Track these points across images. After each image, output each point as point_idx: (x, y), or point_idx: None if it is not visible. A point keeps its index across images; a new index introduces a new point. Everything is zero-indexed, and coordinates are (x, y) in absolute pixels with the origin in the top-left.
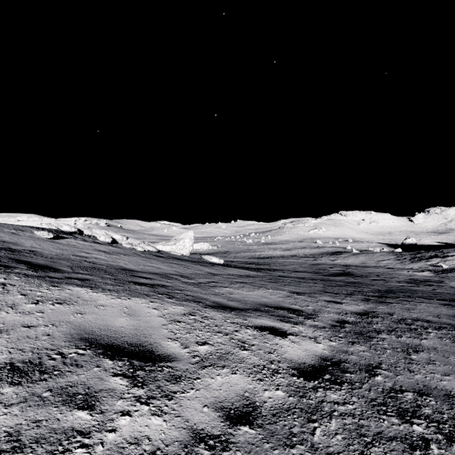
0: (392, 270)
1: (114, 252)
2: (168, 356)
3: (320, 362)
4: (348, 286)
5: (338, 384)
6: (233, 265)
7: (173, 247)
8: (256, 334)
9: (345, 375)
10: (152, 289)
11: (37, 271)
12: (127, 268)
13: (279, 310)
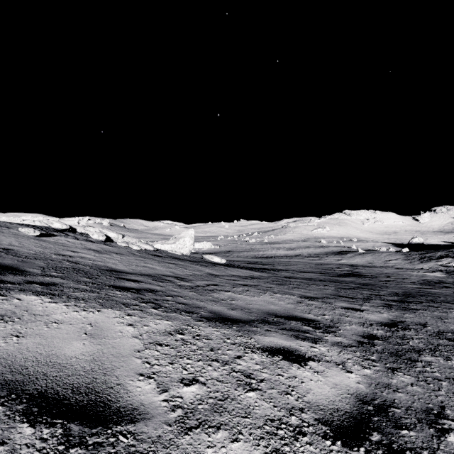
0: (401, 270)
1: (106, 250)
2: (132, 410)
3: (359, 407)
4: (362, 288)
5: None
6: (236, 265)
7: (172, 245)
8: (265, 361)
9: (401, 432)
10: (136, 296)
11: None
12: (115, 269)
13: (290, 321)
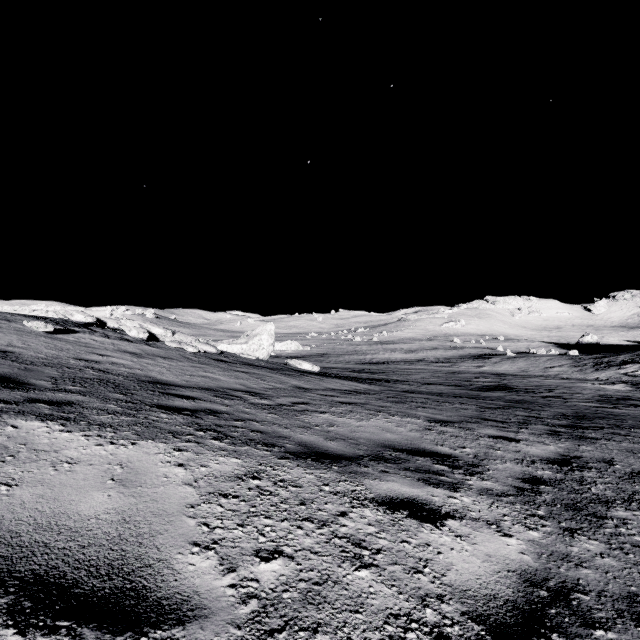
0: (568, 382)
1: (148, 353)
2: (180, 603)
3: (527, 593)
4: (515, 407)
5: None
6: (334, 374)
7: (243, 346)
8: (383, 520)
9: (595, 633)
10: (190, 420)
11: None
12: (161, 380)
13: (416, 456)
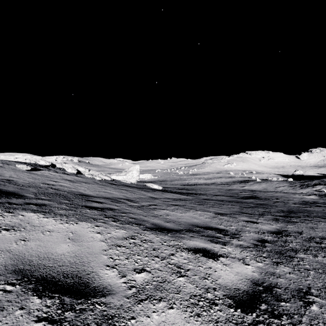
0: (287, 194)
1: (77, 180)
2: (103, 289)
3: (253, 288)
4: (258, 207)
5: (277, 318)
6: (169, 190)
7: (124, 177)
8: (190, 257)
9: (281, 303)
10: (100, 213)
11: (1, 197)
12: (85, 193)
13: (207, 230)
